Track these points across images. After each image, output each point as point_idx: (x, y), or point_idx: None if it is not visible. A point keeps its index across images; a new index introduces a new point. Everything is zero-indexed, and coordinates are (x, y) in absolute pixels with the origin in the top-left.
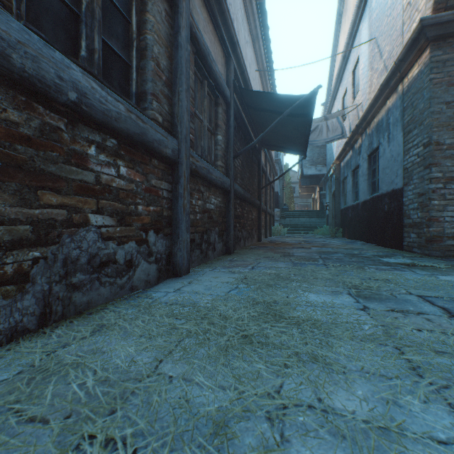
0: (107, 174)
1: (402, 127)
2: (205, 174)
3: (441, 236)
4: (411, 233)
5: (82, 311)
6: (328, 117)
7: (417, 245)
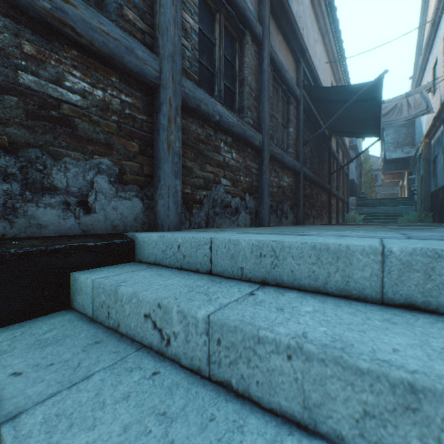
0: (227, 157)
1: None
2: (280, 158)
3: None
4: None
5: (218, 228)
6: (410, 93)
7: None
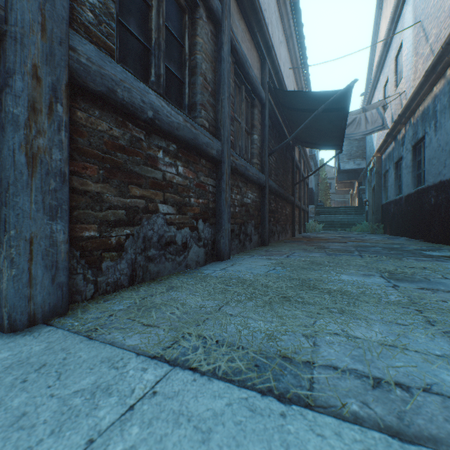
0: (170, 172)
1: None
2: (243, 171)
3: None
4: None
5: (154, 278)
6: (367, 108)
7: None
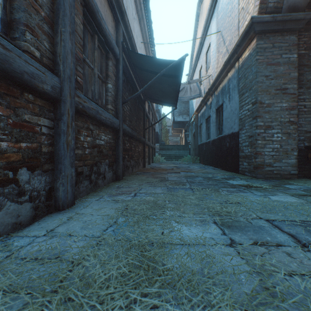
0: None
1: (238, 91)
2: (94, 114)
3: (263, 164)
4: (244, 162)
5: None
6: (191, 82)
7: (248, 170)
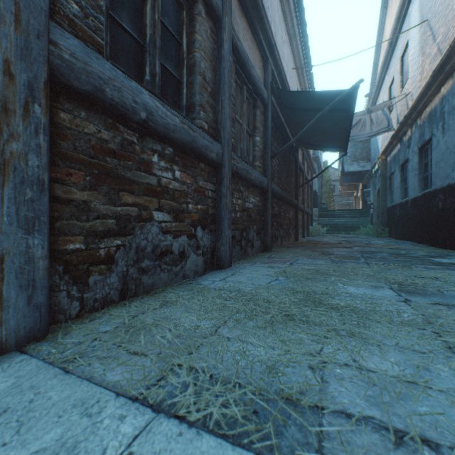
0: (166, 177)
1: None
2: (244, 174)
3: None
4: None
5: (148, 291)
6: (372, 109)
7: None
